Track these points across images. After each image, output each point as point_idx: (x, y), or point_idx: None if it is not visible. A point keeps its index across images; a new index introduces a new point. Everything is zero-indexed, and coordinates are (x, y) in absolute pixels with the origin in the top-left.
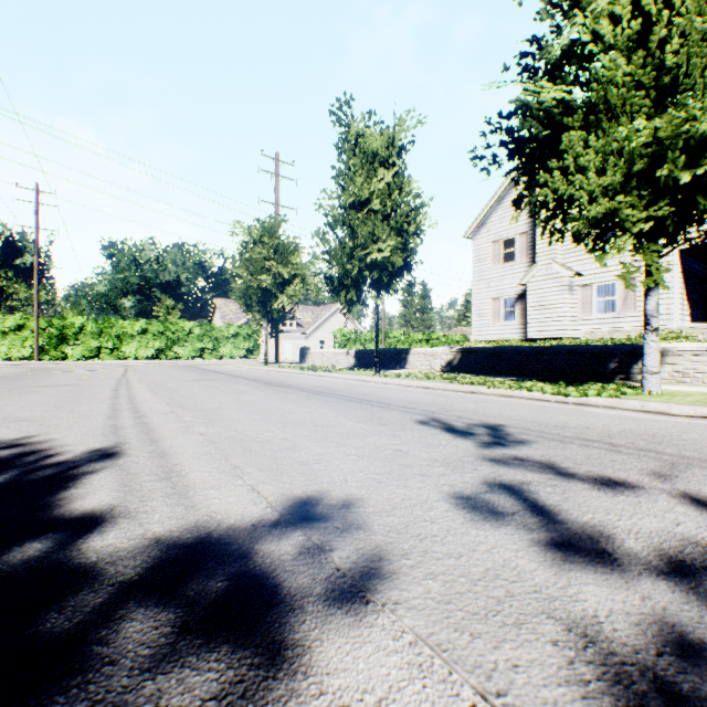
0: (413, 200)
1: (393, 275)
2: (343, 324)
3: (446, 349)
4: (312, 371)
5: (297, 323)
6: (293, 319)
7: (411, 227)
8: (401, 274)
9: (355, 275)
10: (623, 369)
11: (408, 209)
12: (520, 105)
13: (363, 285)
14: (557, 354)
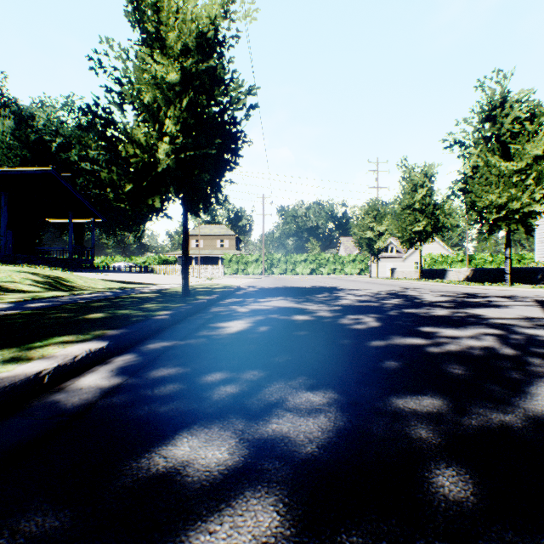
0: (434, 202)
1: (428, 235)
2: (434, 249)
3: (465, 269)
4: (389, 280)
5: (396, 250)
6: (392, 248)
7: (437, 211)
8: (435, 232)
9: (407, 236)
10: (542, 279)
11: (431, 207)
12: (449, 189)
13: (412, 241)
14: (515, 271)
